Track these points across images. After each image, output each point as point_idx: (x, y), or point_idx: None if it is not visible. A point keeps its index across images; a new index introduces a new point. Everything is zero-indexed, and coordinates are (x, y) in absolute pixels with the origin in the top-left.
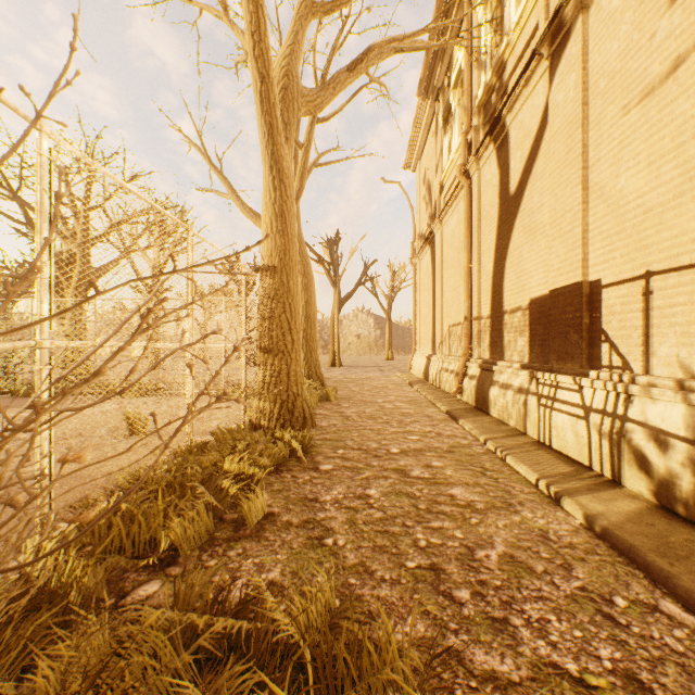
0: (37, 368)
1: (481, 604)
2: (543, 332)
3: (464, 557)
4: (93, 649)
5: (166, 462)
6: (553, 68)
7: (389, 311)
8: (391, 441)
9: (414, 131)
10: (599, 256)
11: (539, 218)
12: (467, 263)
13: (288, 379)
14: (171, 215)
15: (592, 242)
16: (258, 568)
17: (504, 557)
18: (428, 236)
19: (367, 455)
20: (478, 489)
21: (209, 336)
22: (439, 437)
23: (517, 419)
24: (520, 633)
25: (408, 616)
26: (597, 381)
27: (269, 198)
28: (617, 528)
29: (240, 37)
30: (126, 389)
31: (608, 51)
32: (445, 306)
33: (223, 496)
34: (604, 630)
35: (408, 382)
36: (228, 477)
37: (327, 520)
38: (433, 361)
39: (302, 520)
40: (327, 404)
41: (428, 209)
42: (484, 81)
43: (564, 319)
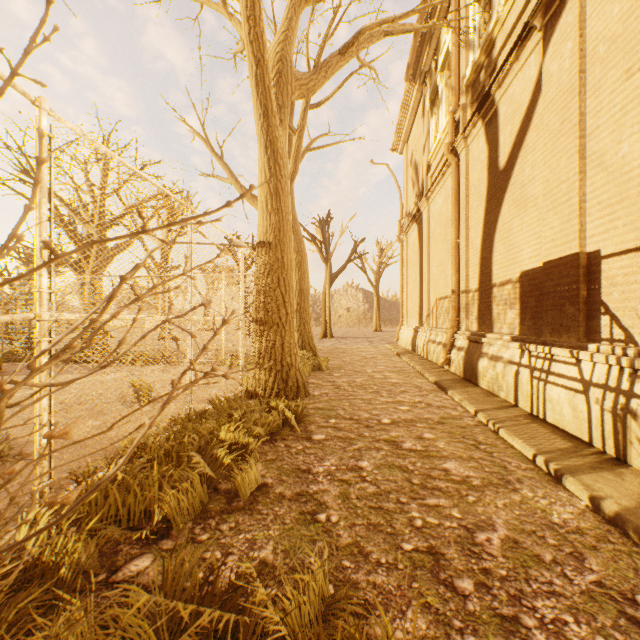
0: (36, 340)
1: (487, 597)
2: (535, 305)
3: (463, 540)
4: (76, 637)
5: (167, 428)
6: (546, 39)
7: (377, 286)
8: (382, 411)
9: (401, 115)
10: (599, 226)
11: (530, 191)
12: (455, 238)
13: (282, 350)
14: (170, 193)
15: (590, 212)
16: (250, 545)
17: (507, 542)
18: (415, 214)
19: (359, 425)
20: (472, 463)
21: (197, 307)
22: (429, 407)
23: (508, 391)
24: (534, 637)
25: (408, 608)
26: (598, 355)
27: (265, 177)
28: (629, 513)
29: (237, 27)
30: (110, 363)
31: (609, 15)
32: (432, 280)
33: (217, 466)
34: (631, 638)
35: (396, 353)
36: (224, 446)
37: (320, 493)
38: (420, 332)
39: (295, 493)
40: (319, 373)
41: (415, 188)
42: (472, 61)
43: (558, 291)
